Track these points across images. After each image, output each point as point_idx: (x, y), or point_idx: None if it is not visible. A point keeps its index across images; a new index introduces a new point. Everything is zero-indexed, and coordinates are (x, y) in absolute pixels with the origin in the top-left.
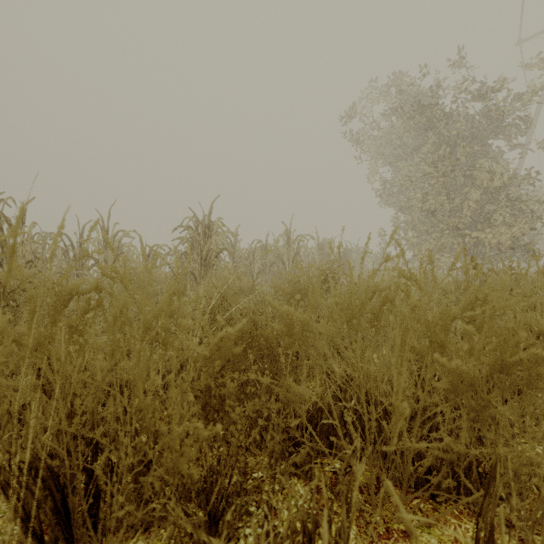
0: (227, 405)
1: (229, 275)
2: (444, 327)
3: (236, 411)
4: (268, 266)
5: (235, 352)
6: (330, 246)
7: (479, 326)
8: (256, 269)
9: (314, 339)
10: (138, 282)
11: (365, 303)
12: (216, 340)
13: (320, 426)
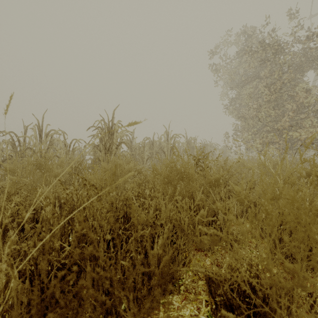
0: None
1: (118, 160)
2: None
3: None
4: (154, 155)
5: None
6: None
7: None
8: (145, 156)
9: None
10: (44, 166)
11: None
12: None
13: None
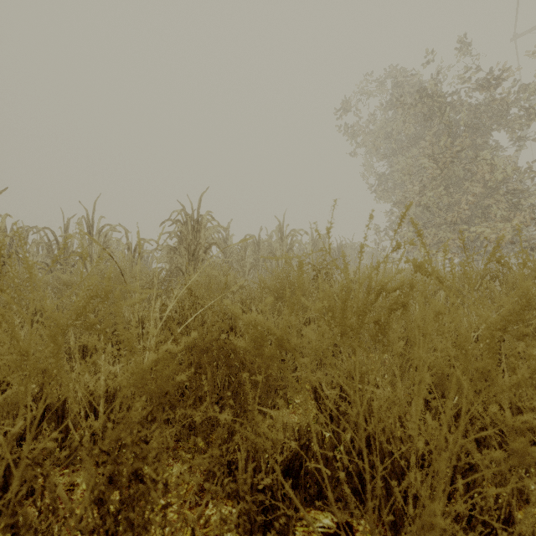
0: (148, 475)
1: (213, 271)
2: (490, 349)
3: (158, 491)
4: (260, 262)
5: (177, 380)
6: (315, 228)
7: (534, 344)
8: (248, 264)
9: (294, 360)
10: (114, 278)
11: (366, 309)
12: (147, 364)
13: (306, 467)
